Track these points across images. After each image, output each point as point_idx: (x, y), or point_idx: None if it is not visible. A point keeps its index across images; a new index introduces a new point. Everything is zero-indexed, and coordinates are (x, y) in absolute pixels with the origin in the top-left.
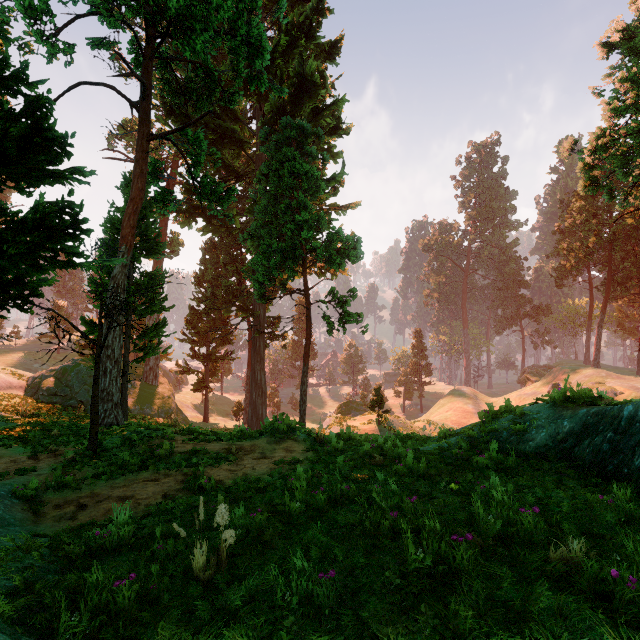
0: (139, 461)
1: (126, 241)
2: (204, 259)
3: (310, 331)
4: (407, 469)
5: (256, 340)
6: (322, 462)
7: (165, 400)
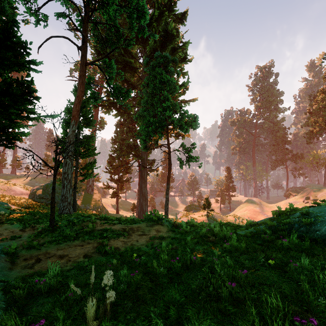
0: (75, 234)
1: (74, 118)
2: (116, 130)
3: (170, 166)
4: (232, 246)
5: (142, 171)
6: (177, 239)
7: (97, 202)
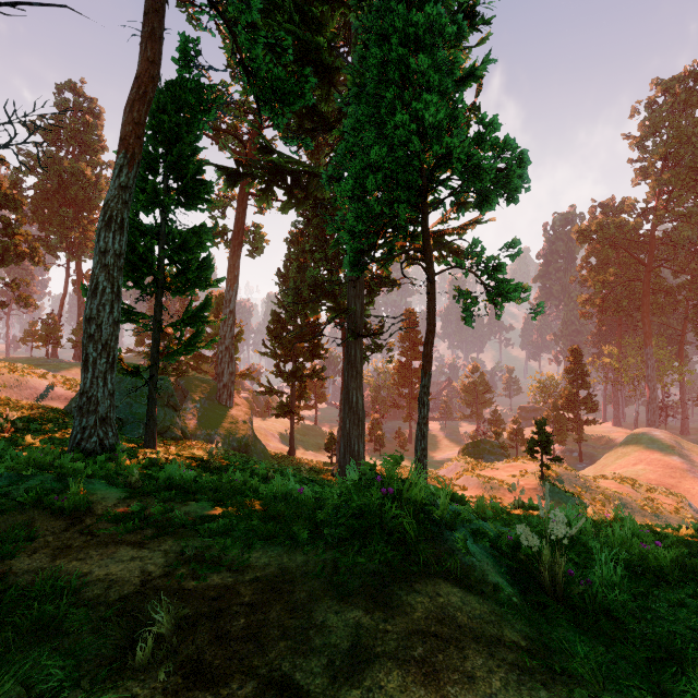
0: None
1: (126, 146)
2: (289, 253)
3: (434, 319)
4: None
5: (350, 347)
6: None
7: (239, 425)
